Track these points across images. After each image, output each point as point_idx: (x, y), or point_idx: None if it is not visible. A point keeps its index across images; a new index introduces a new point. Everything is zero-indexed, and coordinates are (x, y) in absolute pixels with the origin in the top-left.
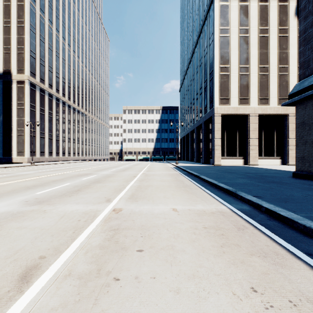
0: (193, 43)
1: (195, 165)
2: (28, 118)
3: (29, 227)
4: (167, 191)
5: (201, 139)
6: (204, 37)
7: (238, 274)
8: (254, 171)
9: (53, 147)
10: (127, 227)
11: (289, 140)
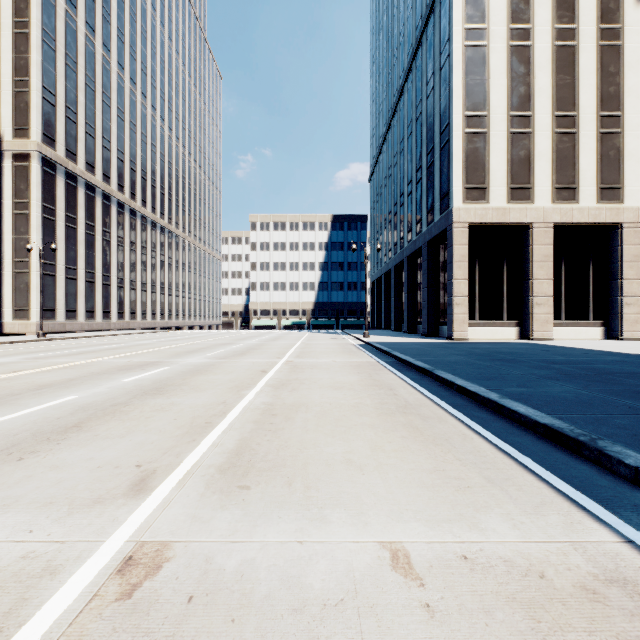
0: (402, 72)
1: (409, 339)
2: (38, 235)
3: None
4: (354, 431)
5: (418, 281)
6: (427, 53)
7: None
8: (560, 356)
9: (95, 300)
10: None
11: (624, 282)
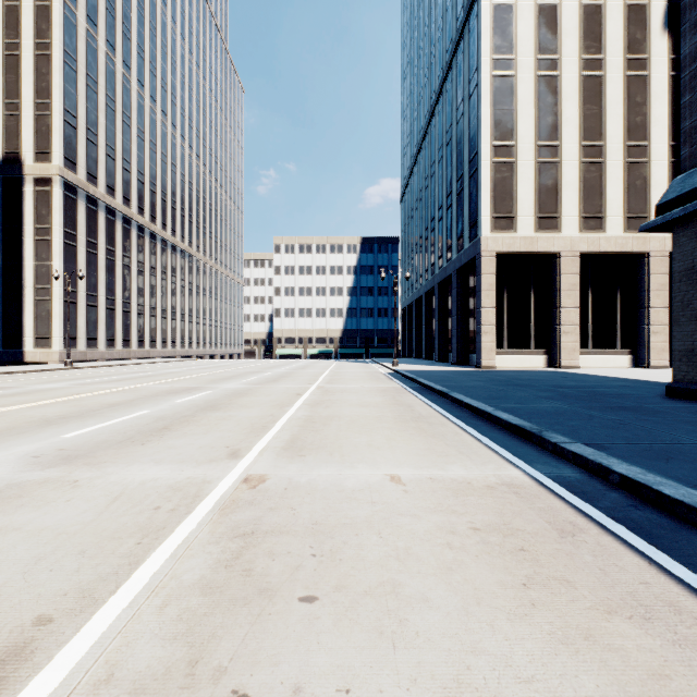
0: (433, 94)
1: (438, 367)
2: (60, 261)
3: (26, 528)
4: (375, 430)
5: (449, 309)
6: (457, 79)
7: (583, 677)
8: (573, 382)
9: (116, 328)
10: (277, 528)
11: (651, 311)
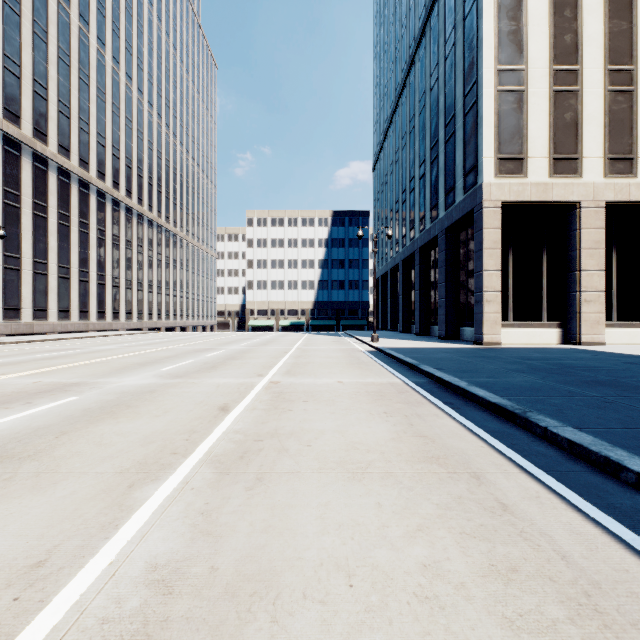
0: (412, 41)
1: (427, 343)
2: None
3: None
4: None
5: (432, 276)
6: (446, 6)
7: None
8: None
9: (70, 298)
10: None
11: None
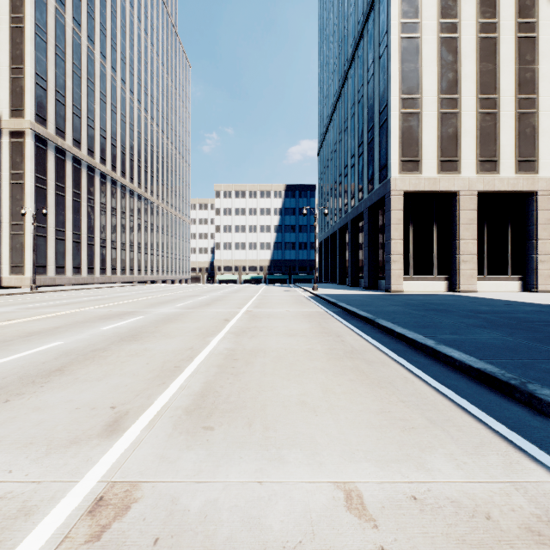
0: (346, 61)
1: (352, 291)
2: (32, 202)
3: None
4: (307, 374)
5: (360, 241)
6: (368, 44)
7: None
8: (485, 307)
9: (81, 258)
10: None
11: (539, 242)
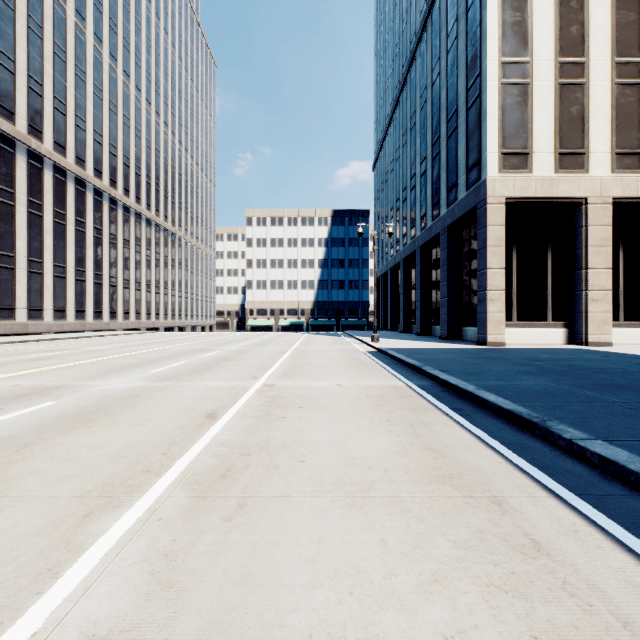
0: (413, 36)
1: (429, 344)
2: None
3: None
4: None
5: (433, 275)
6: None
7: None
8: None
9: (66, 297)
10: None
11: None
